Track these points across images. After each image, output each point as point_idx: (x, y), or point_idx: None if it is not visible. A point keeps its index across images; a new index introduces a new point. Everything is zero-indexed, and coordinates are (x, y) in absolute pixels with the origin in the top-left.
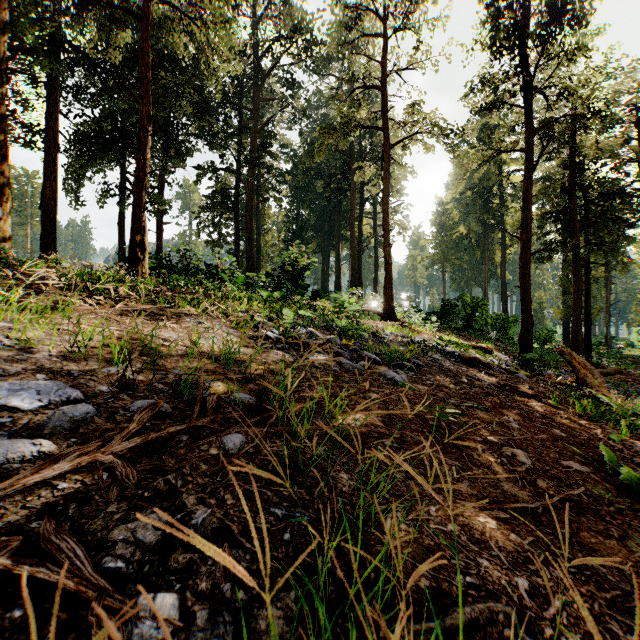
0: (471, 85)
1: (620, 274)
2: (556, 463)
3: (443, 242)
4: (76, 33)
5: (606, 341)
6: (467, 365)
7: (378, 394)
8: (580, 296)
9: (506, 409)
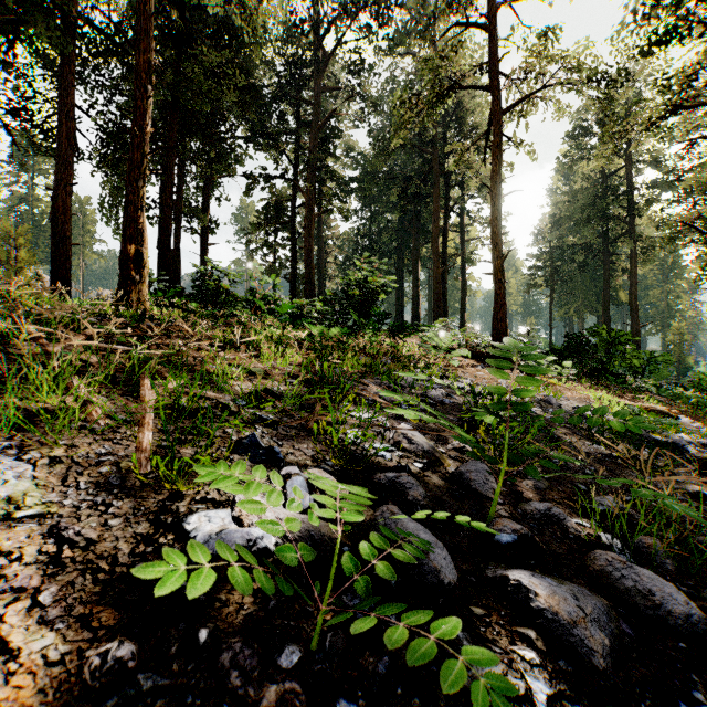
0: (636, 3)
1: None
2: None
3: (549, 259)
4: None
5: None
6: None
7: None
8: None
9: None
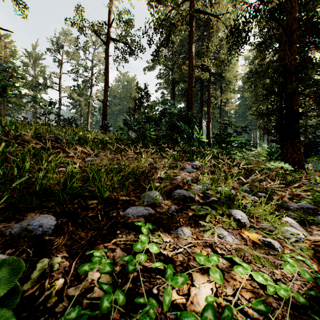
0: None
1: None
2: None
3: None
4: None
5: None
6: None
7: None
8: None
9: None
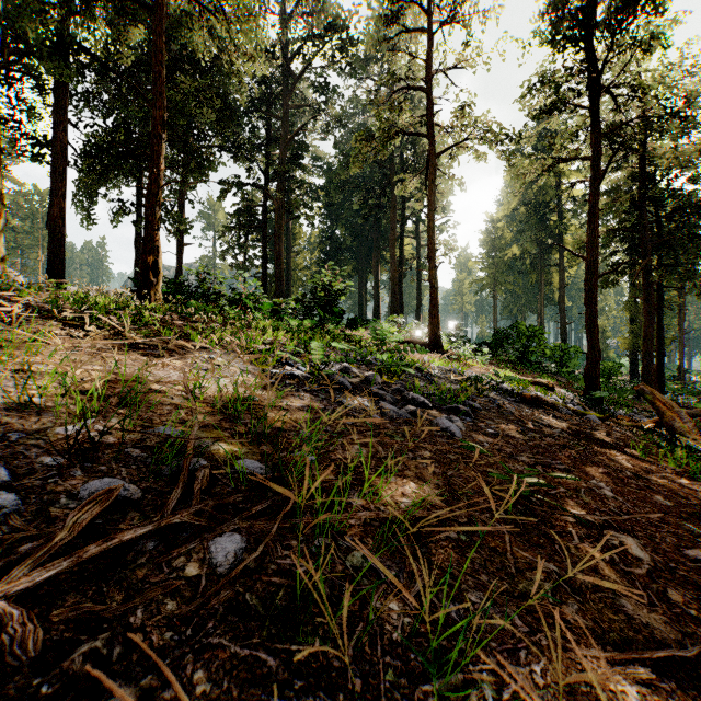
0: (529, 84)
1: (697, 299)
2: (678, 554)
3: (494, 264)
4: (83, 30)
5: (679, 375)
6: (529, 405)
7: (431, 452)
8: (652, 324)
9: (589, 467)
